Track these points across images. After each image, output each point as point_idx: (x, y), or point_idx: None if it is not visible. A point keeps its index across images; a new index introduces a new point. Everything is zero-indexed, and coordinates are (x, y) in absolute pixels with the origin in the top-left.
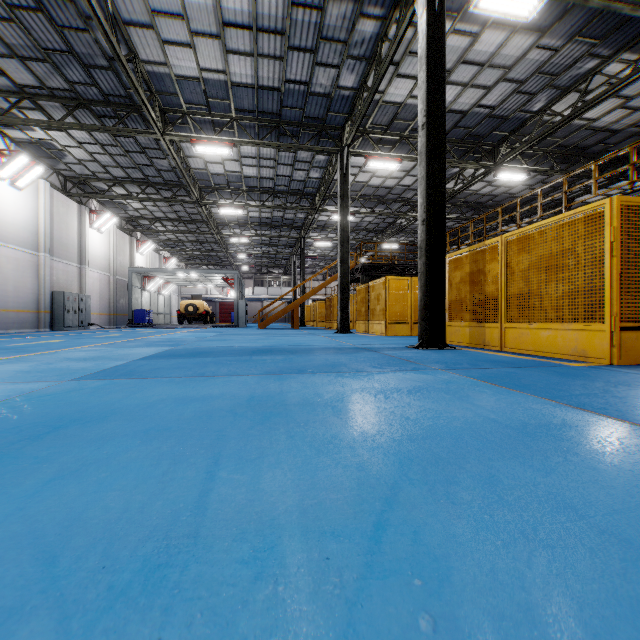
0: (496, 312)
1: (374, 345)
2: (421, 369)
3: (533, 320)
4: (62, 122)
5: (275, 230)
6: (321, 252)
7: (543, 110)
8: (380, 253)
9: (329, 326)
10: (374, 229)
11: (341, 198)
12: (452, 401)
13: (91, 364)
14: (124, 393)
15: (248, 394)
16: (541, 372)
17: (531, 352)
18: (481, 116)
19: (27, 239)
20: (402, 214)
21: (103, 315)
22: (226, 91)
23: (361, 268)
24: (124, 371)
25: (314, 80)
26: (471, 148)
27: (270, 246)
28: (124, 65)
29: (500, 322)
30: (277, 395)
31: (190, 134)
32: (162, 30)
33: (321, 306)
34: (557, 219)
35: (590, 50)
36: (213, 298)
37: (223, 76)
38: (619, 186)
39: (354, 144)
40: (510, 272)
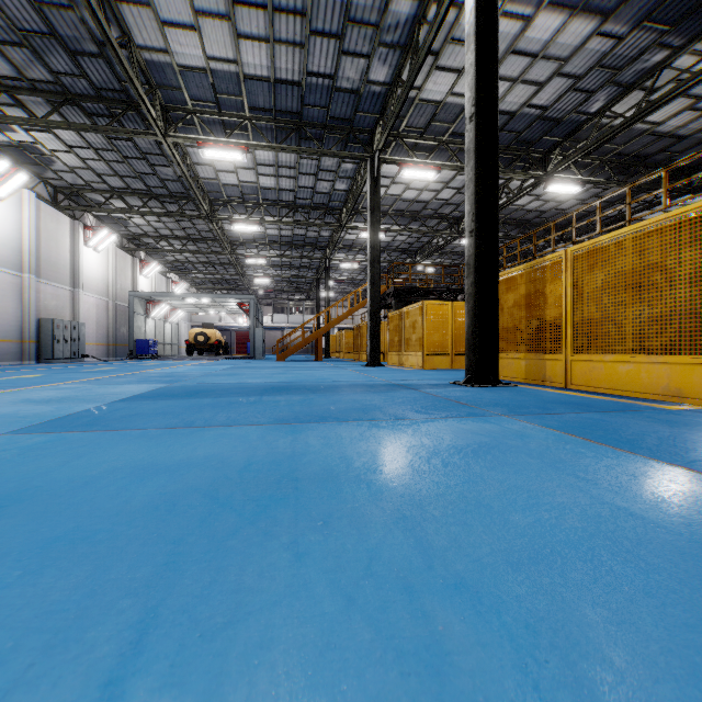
0: (559, 341)
1: (412, 381)
2: (479, 415)
3: (608, 351)
4: (46, 120)
5: (296, 250)
6: (348, 275)
7: (602, 111)
8: (414, 277)
9: (357, 358)
10: (407, 249)
11: (371, 211)
12: (544, 471)
13: (51, 408)
14: (64, 457)
15: (244, 458)
16: (637, 419)
17: (606, 390)
18: (531, 118)
19: (9, 258)
20: (439, 232)
21: (100, 345)
22: (238, 85)
23: (393, 292)
24: (88, 419)
25: (340, 73)
26: (518, 156)
27: (291, 268)
28: (115, 49)
29: (565, 353)
30: (286, 460)
31: (197, 136)
32: (161, 9)
33: (348, 335)
34: (640, 226)
35: (659, 39)
36: (227, 327)
37: (234, 67)
38: (694, 195)
39: (386, 150)
40: (578, 293)
